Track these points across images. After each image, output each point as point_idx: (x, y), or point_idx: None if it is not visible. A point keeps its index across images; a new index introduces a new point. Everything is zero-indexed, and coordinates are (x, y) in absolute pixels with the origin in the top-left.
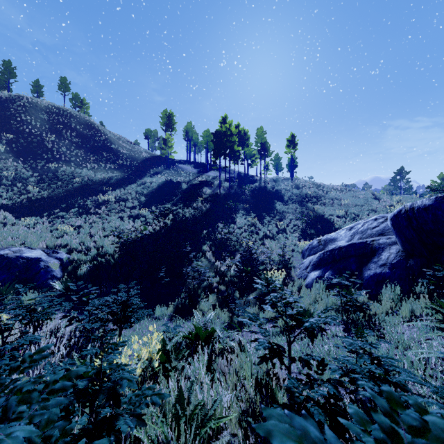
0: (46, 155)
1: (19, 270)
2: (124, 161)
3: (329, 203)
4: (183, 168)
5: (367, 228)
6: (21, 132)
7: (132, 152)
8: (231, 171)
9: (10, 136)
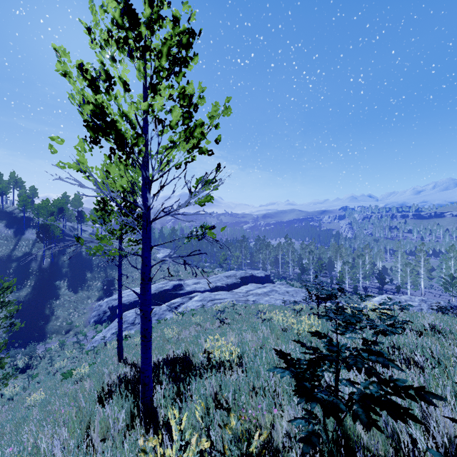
0: None
1: None
2: None
3: None
4: None
5: (110, 303)
6: None
7: None
8: None
9: None
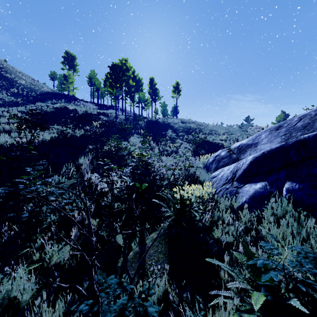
0: None
1: None
2: (20, 90)
3: (209, 133)
4: (84, 104)
5: (311, 121)
6: None
7: (31, 85)
8: (128, 111)
9: None
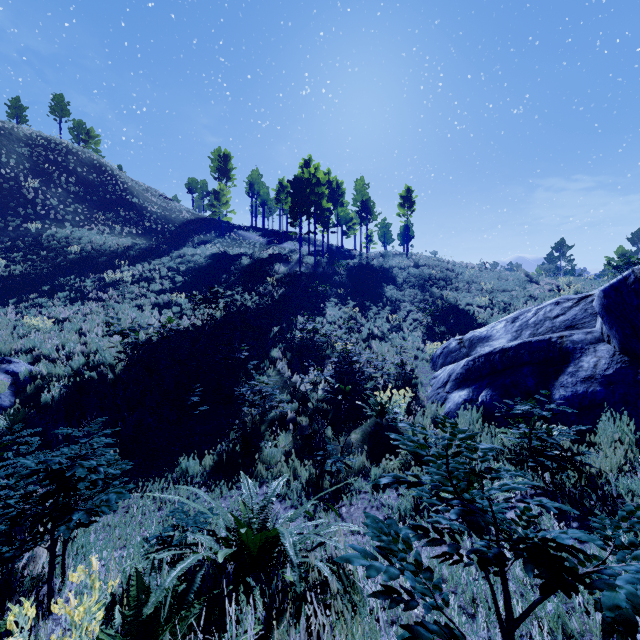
0: (23, 209)
1: None
2: (153, 223)
3: (464, 288)
4: (245, 237)
5: (544, 318)
6: None
7: (166, 211)
8: (317, 242)
9: None
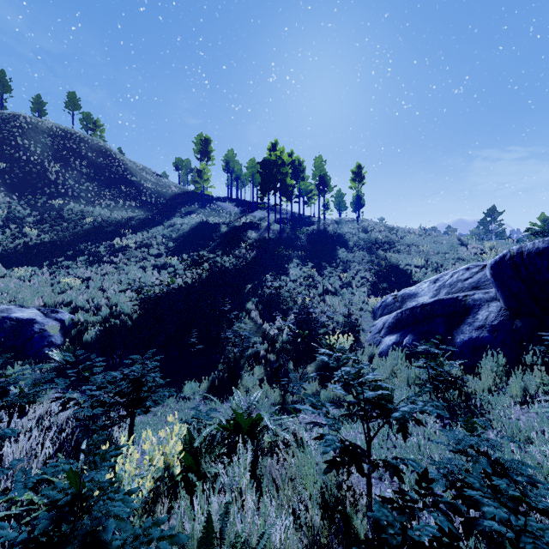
0: (48, 188)
1: (5, 335)
2: (148, 197)
3: (405, 250)
4: (222, 207)
5: (457, 280)
6: (17, 160)
7: (158, 187)
8: (282, 210)
9: (2, 164)
